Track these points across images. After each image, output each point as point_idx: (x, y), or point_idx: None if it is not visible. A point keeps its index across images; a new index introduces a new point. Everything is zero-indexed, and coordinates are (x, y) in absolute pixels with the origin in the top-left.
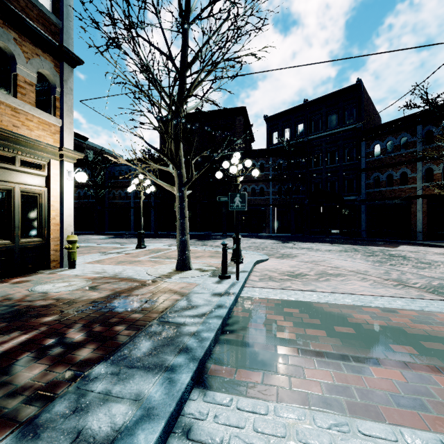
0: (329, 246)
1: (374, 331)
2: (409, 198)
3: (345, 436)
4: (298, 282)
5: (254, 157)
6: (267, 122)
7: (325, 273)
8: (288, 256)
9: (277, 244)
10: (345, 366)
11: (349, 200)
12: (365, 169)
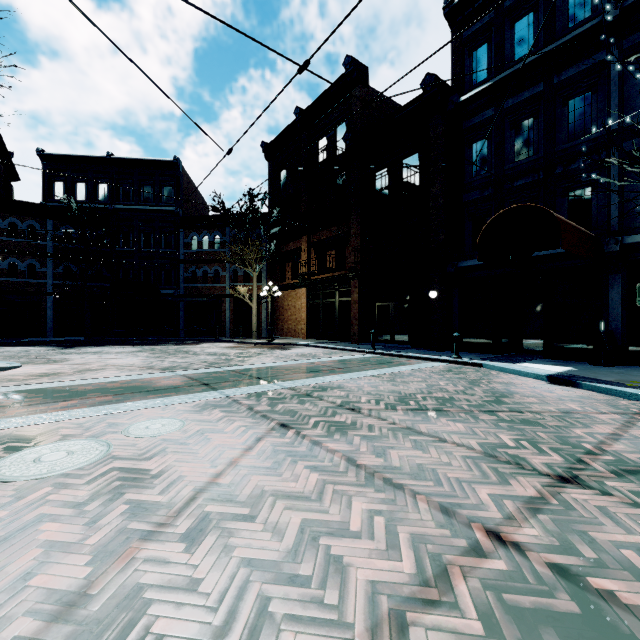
0: (127, 348)
1: (85, 391)
2: (221, 297)
3: (18, 419)
4: (46, 379)
5: (16, 213)
6: (44, 161)
7: (86, 370)
8: (56, 361)
9: (50, 351)
10: (42, 405)
11: (167, 295)
12: (183, 261)
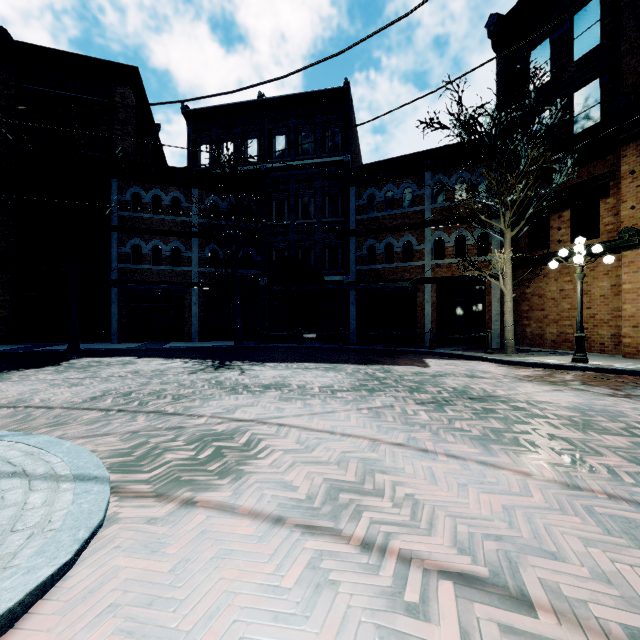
0: (320, 372)
1: None
2: (415, 282)
3: None
4: None
5: (160, 183)
6: (189, 121)
7: None
8: (220, 453)
9: (198, 375)
10: None
11: (333, 283)
12: (355, 232)
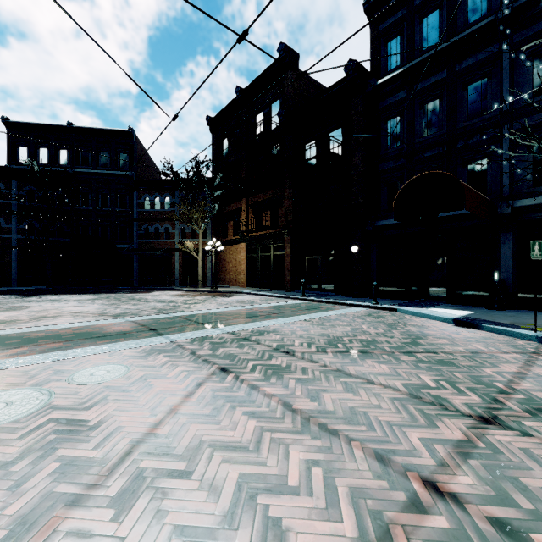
0: (85, 296)
1: (38, 338)
2: (171, 251)
3: None
4: (1, 326)
5: None
6: (9, 128)
7: (42, 317)
8: (15, 309)
9: (12, 299)
10: None
11: (122, 249)
12: (137, 219)
